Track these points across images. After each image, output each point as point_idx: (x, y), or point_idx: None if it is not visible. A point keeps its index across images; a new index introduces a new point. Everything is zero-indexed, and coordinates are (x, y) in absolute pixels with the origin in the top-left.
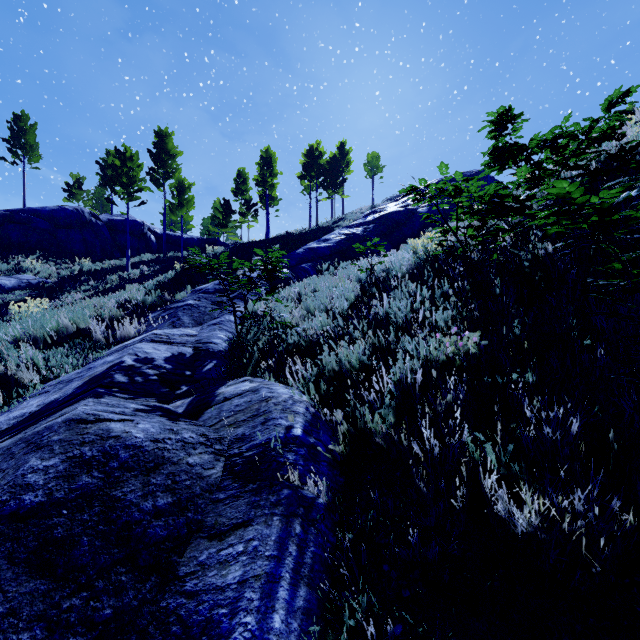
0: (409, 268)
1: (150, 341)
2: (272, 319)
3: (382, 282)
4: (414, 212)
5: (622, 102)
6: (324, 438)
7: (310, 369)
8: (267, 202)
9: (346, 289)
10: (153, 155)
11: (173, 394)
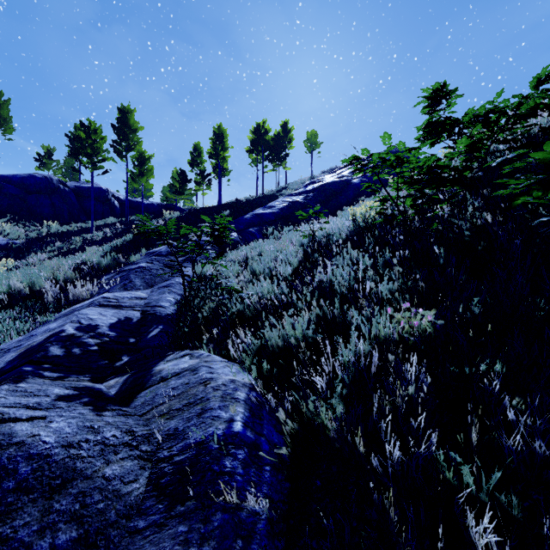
0: (349, 234)
1: (98, 305)
2: (219, 282)
3: (323, 248)
4: (348, 183)
5: (549, 80)
6: (267, 431)
7: (254, 342)
8: (219, 173)
9: (289, 254)
10: (116, 129)
11: (112, 367)
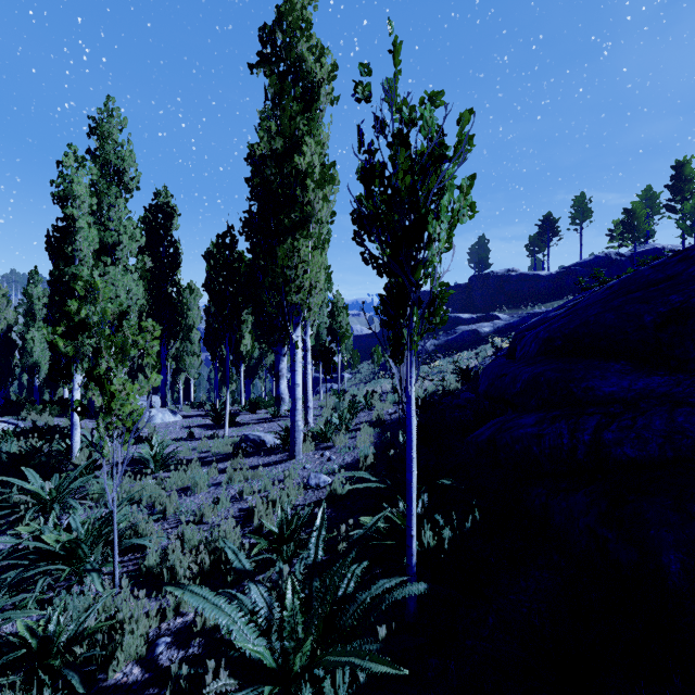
0: None
1: None
2: None
3: None
4: None
5: None
6: None
7: None
8: None
9: None
10: (669, 188)
11: None
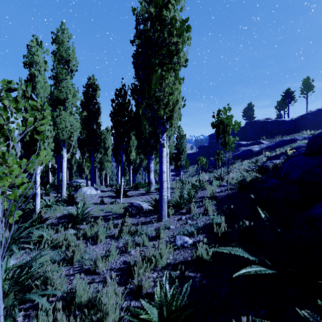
0: None
1: None
2: None
3: None
4: None
5: None
6: None
7: None
8: None
9: None
10: None
11: None
